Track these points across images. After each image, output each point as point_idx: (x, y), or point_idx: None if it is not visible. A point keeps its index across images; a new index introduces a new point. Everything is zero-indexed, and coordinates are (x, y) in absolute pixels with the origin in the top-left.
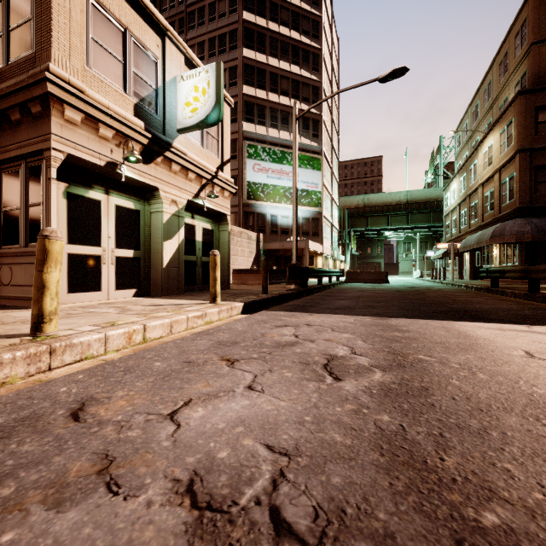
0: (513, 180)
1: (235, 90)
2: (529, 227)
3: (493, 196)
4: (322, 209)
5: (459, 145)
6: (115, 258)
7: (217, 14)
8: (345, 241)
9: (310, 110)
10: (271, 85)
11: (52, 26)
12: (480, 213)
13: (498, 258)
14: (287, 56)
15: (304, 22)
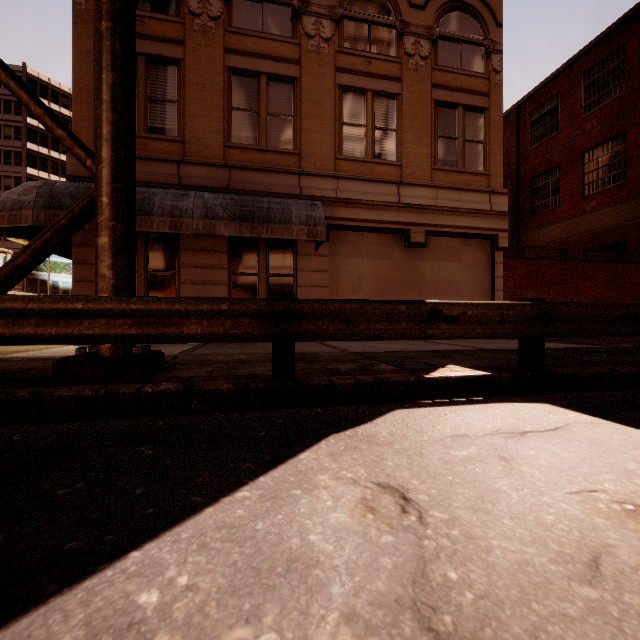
0: None
1: None
2: None
3: None
4: None
5: None
6: None
7: (3, 135)
8: None
9: None
10: None
11: None
12: None
13: None
14: None
15: None
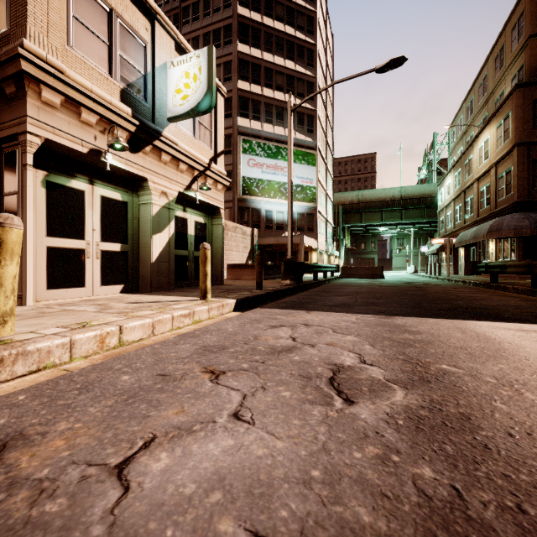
0: (510, 174)
1: (230, 85)
2: (527, 221)
3: (489, 191)
4: (317, 204)
5: (453, 141)
6: (100, 251)
7: (211, 9)
8: (339, 237)
9: (304, 105)
10: (266, 80)
11: None
12: (476, 208)
13: (495, 253)
14: (282, 51)
15: (298, 17)
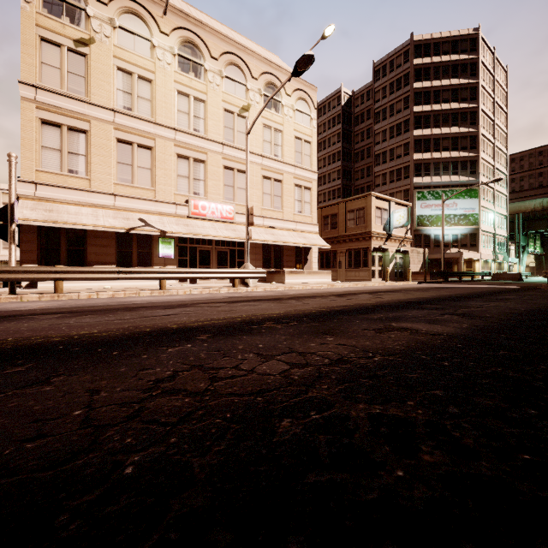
0: None
1: (408, 158)
2: None
3: None
4: (479, 226)
5: None
6: (378, 270)
7: (395, 111)
8: (518, 244)
9: (467, 155)
10: (434, 147)
11: (371, 221)
12: None
13: None
14: (448, 123)
15: (462, 93)
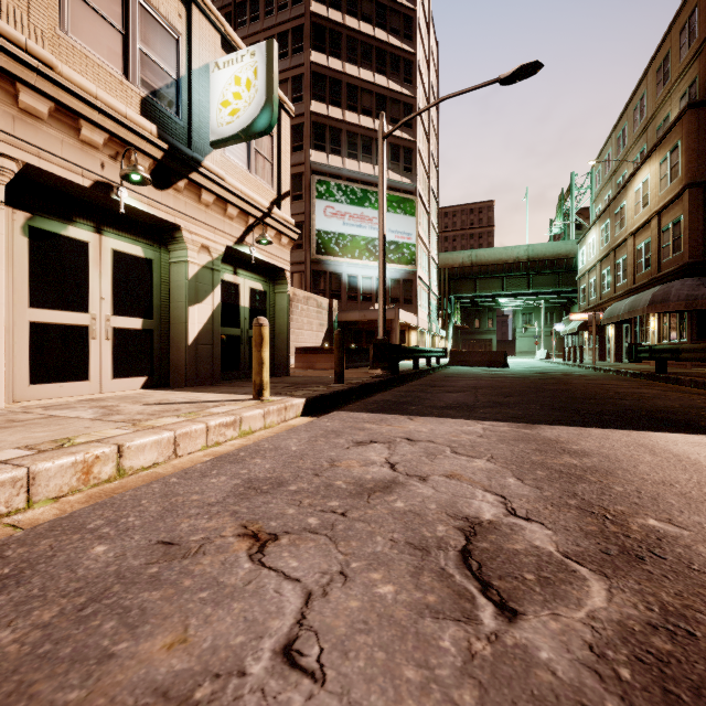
0: (679, 226)
1: (301, 108)
2: (704, 289)
3: (649, 249)
4: (417, 267)
5: (598, 183)
6: (112, 330)
7: (275, 6)
8: (446, 311)
9: (400, 135)
10: (349, 101)
11: None
12: (631, 272)
13: (657, 332)
14: (370, 63)
15: (392, 17)
